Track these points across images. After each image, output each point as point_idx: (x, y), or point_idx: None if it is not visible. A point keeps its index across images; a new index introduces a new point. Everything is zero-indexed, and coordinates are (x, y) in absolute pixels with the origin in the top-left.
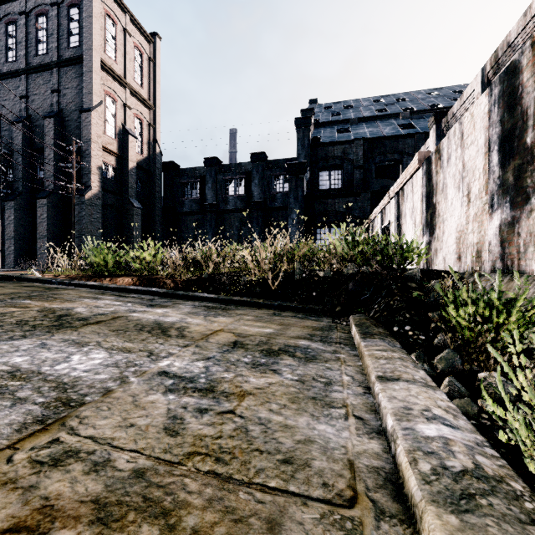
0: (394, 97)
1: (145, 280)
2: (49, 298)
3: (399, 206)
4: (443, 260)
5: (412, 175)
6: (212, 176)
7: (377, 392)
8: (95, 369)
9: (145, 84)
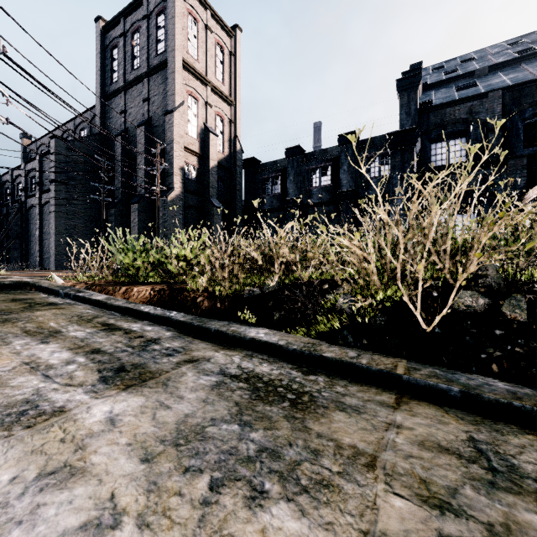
0: None
1: (165, 295)
2: None
3: None
4: None
5: None
6: (294, 168)
7: None
8: None
9: (226, 81)
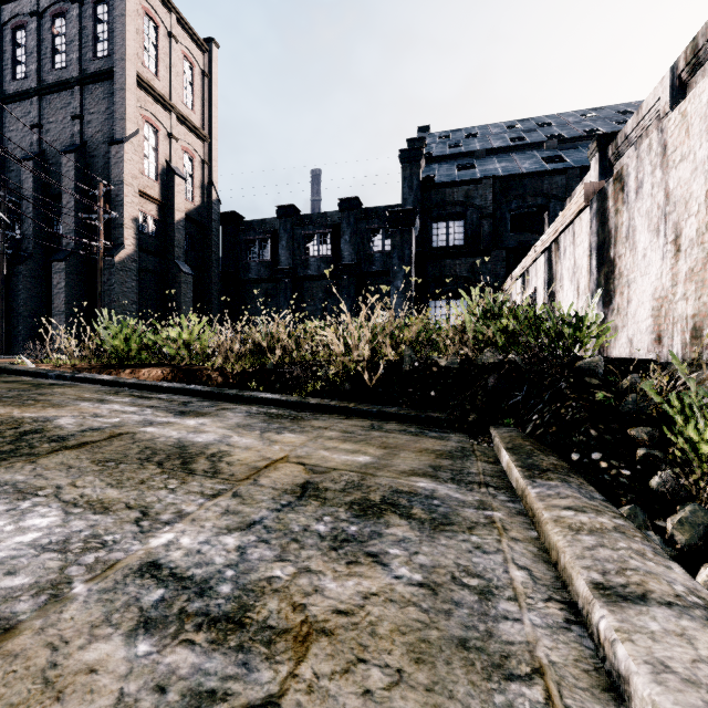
0: (536, 121)
1: (180, 373)
2: (29, 400)
3: (552, 266)
4: (628, 343)
5: (574, 218)
6: (287, 231)
7: (608, 635)
8: (15, 557)
9: (197, 108)
